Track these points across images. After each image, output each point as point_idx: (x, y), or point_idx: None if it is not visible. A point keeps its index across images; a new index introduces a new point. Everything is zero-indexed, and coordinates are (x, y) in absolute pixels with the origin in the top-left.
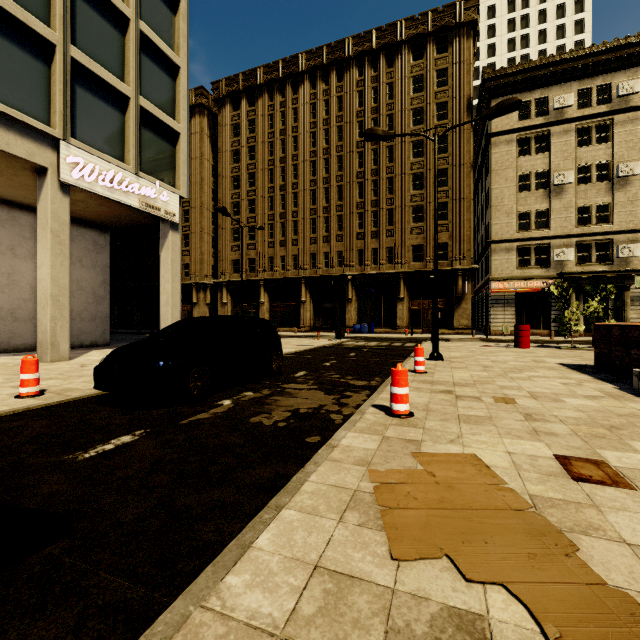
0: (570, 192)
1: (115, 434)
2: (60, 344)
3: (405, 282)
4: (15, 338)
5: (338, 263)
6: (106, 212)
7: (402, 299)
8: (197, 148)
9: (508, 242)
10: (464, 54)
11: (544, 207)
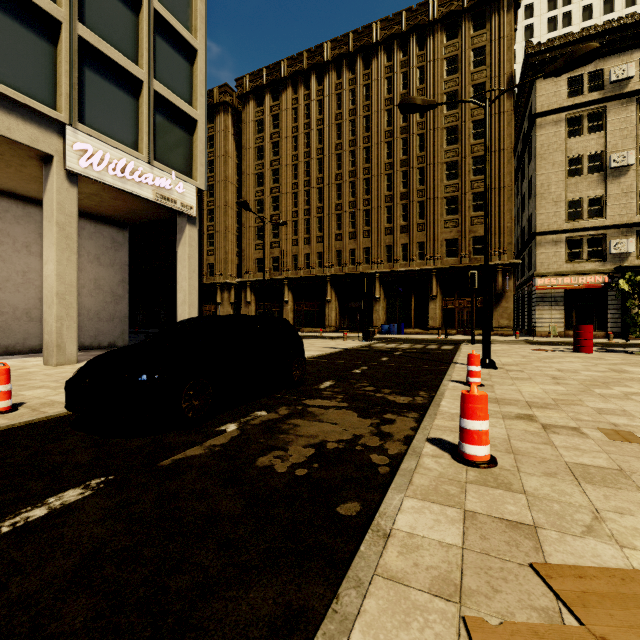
0: (630, 175)
1: (62, 484)
2: (67, 346)
3: (438, 279)
4: (31, 339)
5: (365, 260)
6: (122, 206)
7: (434, 297)
8: (221, 147)
9: (556, 233)
10: (504, 29)
11: (599, 193)
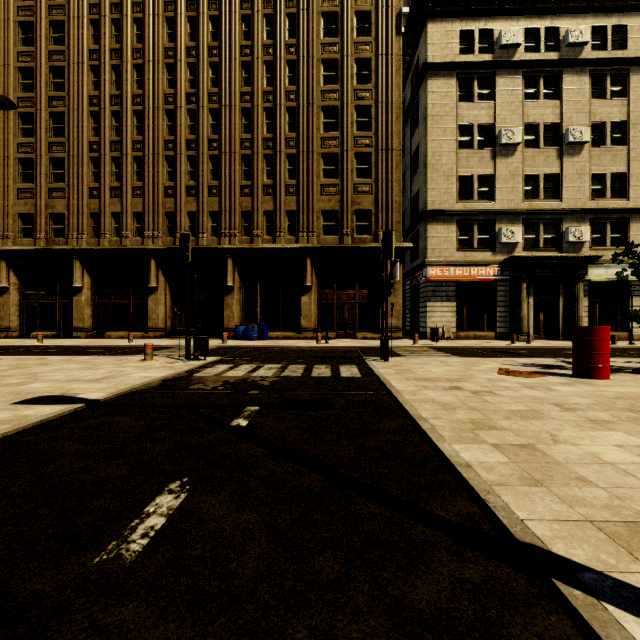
0: (517, 156)
1: None
2: None
3: (313, 263)
4: None
5: (211, 230)
6: None
7: (309, 288)
8: None
9: (448, 214)
10: None
11: (489, 172)
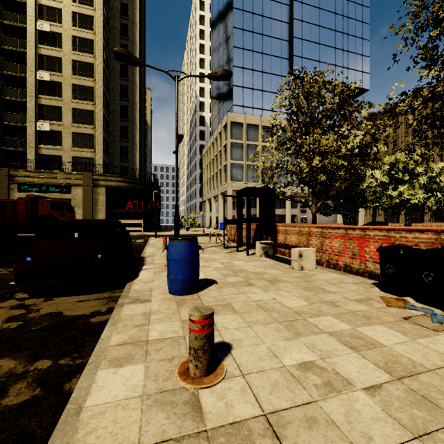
0: None
1: None
2: None
3: None
4: None
5: None
6: None
7: None
8: None
9: None
10: None
11: None
